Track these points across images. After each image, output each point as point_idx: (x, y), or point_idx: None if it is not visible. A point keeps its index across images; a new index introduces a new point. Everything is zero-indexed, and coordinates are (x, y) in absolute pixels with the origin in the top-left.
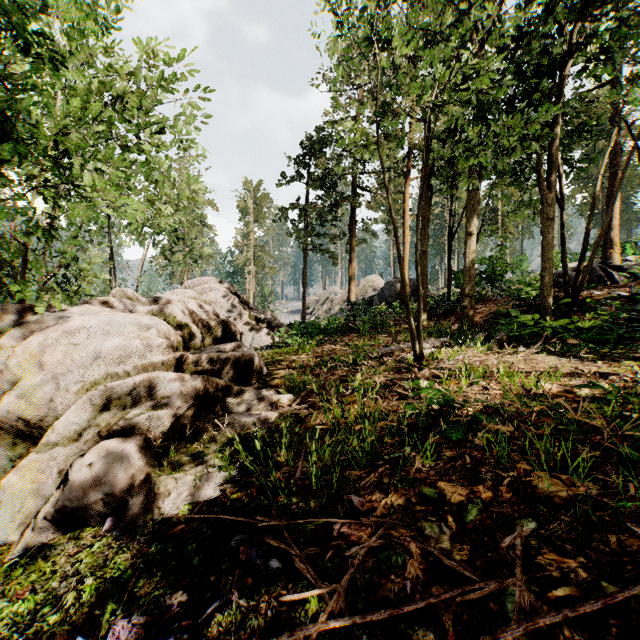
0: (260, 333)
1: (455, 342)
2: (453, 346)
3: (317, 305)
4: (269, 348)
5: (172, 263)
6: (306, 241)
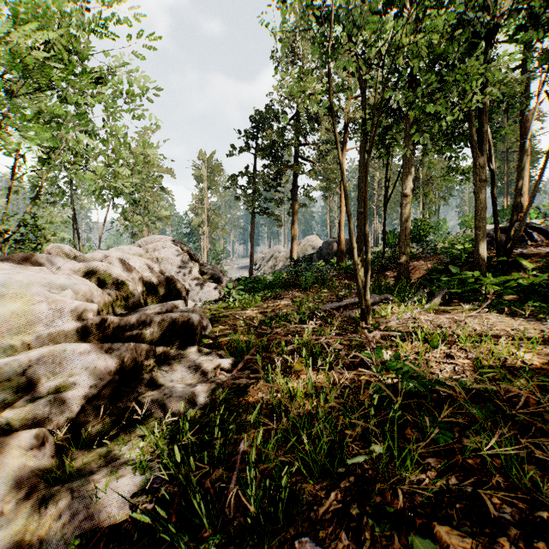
0: (209, 288)
1: (397, 298)
2: (395, 302)
3: (263, 262)
4: (217, 302)
5: (132, 224)
6: (253, 205)
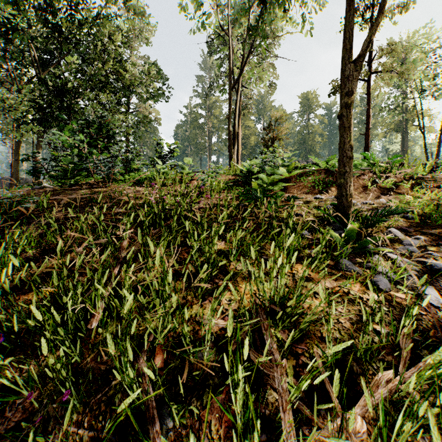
0: None
1: None
2: None
3: None
4: None
5: None
6: None
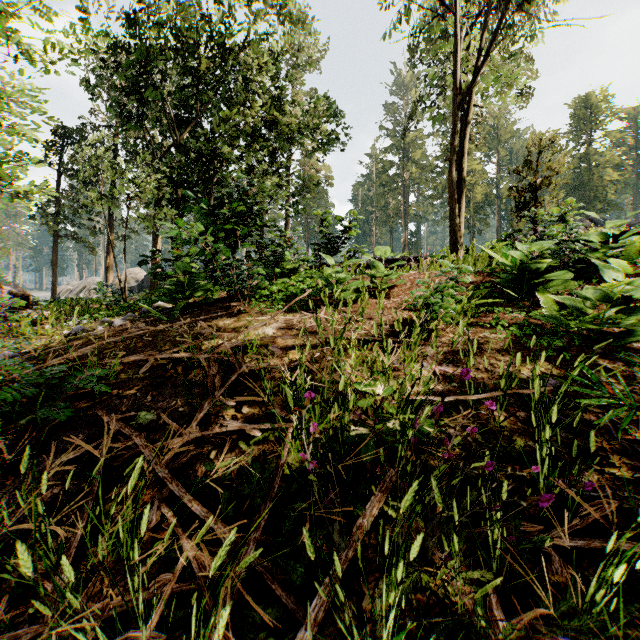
0: None
1: None
2: None
3: (71, 294)
4: None
5: None
6: (57, 228)
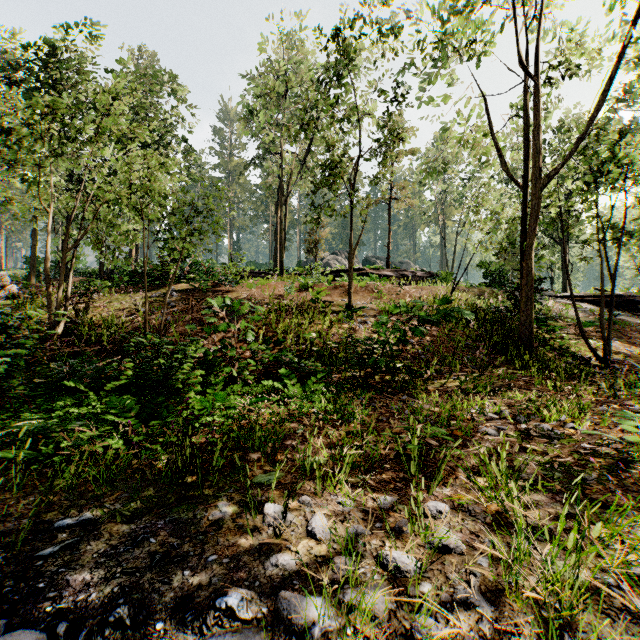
0: None
1: None
2: None
3: None
4: None
5: None
6: None
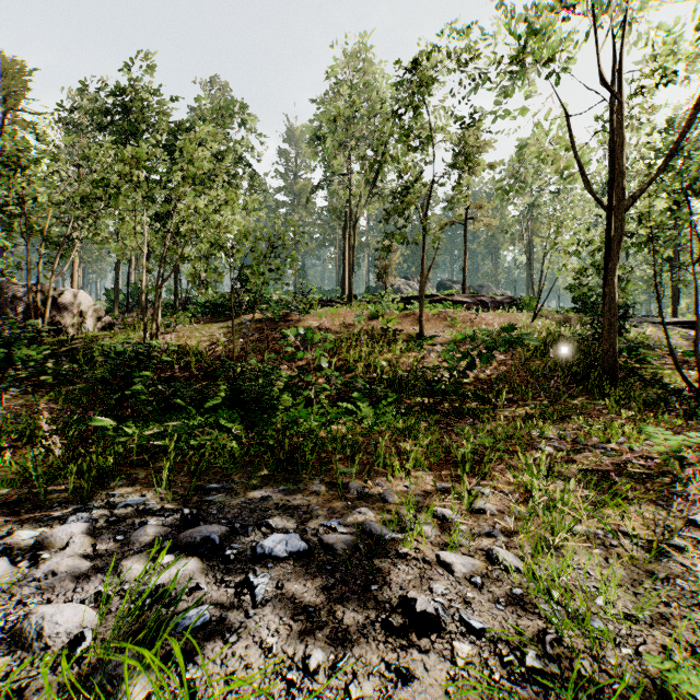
0: None
1: None
2: None
3: None
4: None
5: None
6: None
